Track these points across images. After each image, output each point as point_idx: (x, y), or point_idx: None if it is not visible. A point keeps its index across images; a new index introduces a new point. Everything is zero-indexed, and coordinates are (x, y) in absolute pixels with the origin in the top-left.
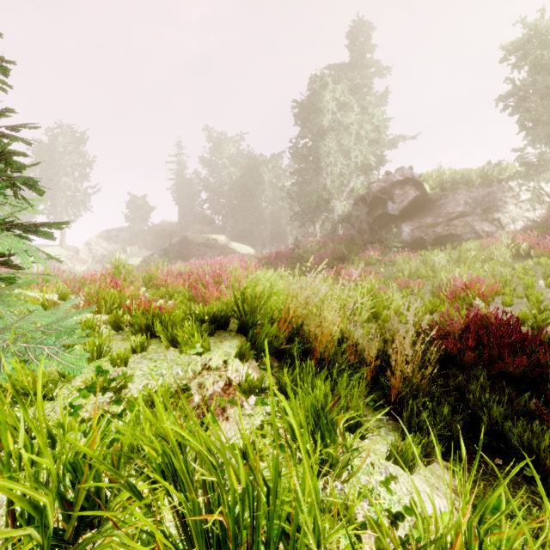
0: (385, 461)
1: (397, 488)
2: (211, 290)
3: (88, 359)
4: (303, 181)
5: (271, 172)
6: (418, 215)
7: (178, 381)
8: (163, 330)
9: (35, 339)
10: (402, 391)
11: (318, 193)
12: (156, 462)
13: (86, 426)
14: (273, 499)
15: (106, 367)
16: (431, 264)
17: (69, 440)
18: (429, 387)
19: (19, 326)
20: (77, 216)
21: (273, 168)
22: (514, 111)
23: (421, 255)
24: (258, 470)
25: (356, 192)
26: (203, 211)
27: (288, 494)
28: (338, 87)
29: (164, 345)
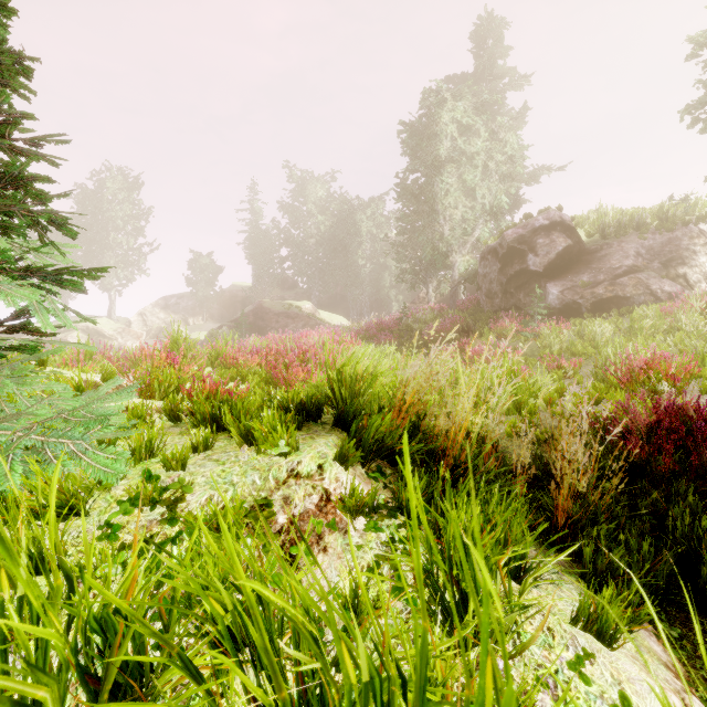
0: (569, 625)
1: (595, 673)
2: (296, 369)
3: (134, 459)
4: (413, 230)
5: (371, 220)
6: (571, 271)
7: (254, 492)
8: (234, 421)
9: (57, 430)
10: (573, 513)
11: (433, 245)
12: (224, 623)
13: (126, 556)
14: (418, 706)
15: (157, 470)
16: (591, 336)
17: (92, 586)
18: (612, 508)
19: (32, 411)
20: (129, 279)
21: (373, 215)
22: (706, 126)
23: (575, 325)
24: (387, 649)
25: (483, 243)
26: (283, 272)
27: (434, 689)
28: (459, 104)
29: (235, 441)
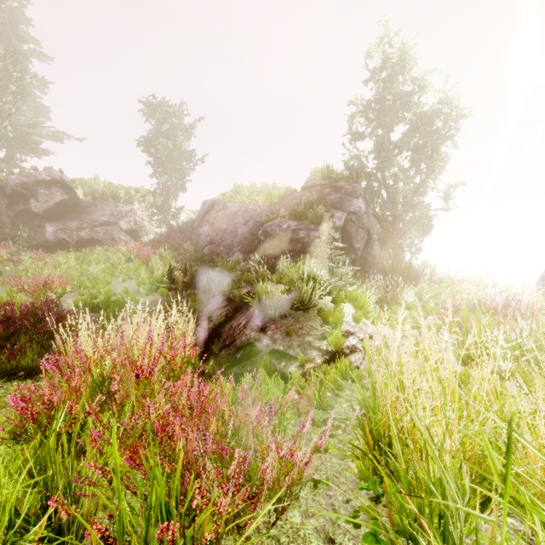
0: None
1: None
2: None
3: None
4: None
5: None
6: (66, 217)
7: None
8: None
9: None
10: None
11: None
12: None
13: None
14: None
15: None
16: (56, 264)
17: None
18: None
19: None
20: None
21: None
22: (148, 153)
23: (61, 255)
24: None
25: None
26: None
27: None
28: None
29: None
